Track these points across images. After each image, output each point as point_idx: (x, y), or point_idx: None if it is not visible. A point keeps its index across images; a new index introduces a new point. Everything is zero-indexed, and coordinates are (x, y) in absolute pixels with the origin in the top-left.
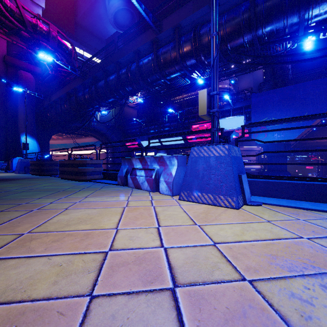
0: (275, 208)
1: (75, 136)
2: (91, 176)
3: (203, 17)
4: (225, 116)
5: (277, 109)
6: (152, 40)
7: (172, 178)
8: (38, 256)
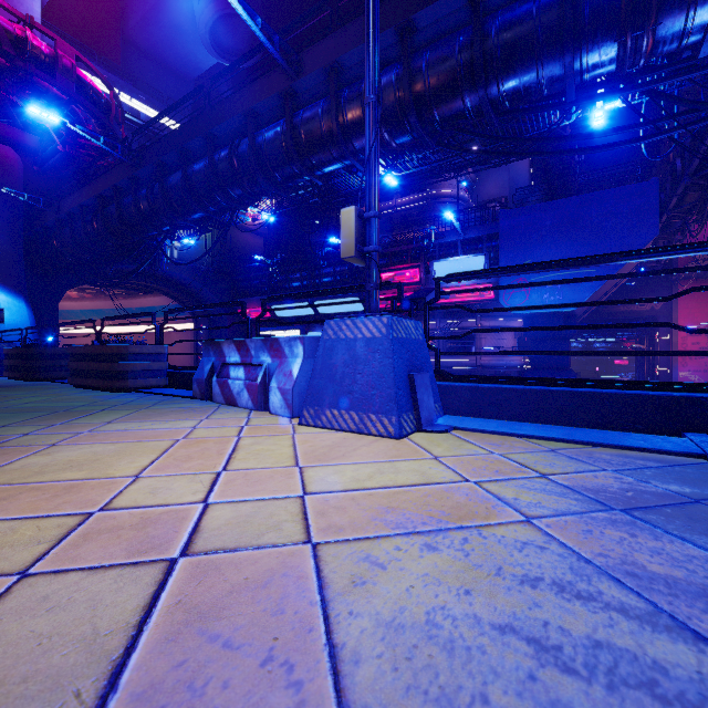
0: (470, 436)
1: (122, 293)
2: (139, 381)
3: (385, 50)
4: (447, 255)
5: (549, 244)
6: (282, 91)
7: (292, 381)
8: None
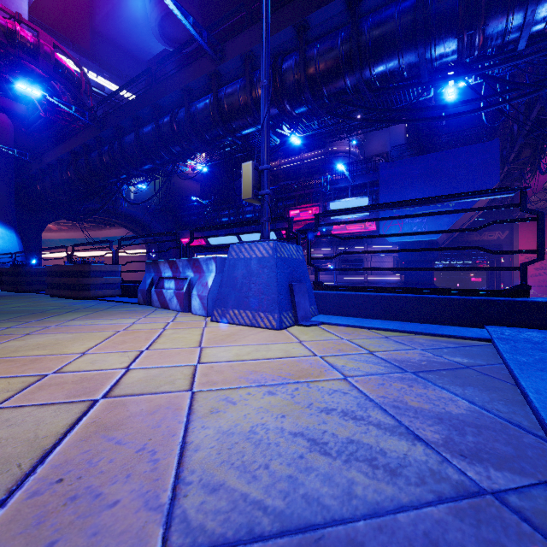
0: (332, 328)
1: (91, 226)
2: (99, 291)
3: (287, 42)
4: (340, 197)
5: (417, 188)
6: (210, 72)
7: (207, 290)
8: None
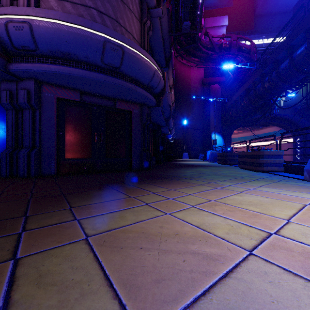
0: None
1: (254, 128)
2: (268, 168)
3: None
4: None
5: None
6: None
7: None
8: (219, 215)
